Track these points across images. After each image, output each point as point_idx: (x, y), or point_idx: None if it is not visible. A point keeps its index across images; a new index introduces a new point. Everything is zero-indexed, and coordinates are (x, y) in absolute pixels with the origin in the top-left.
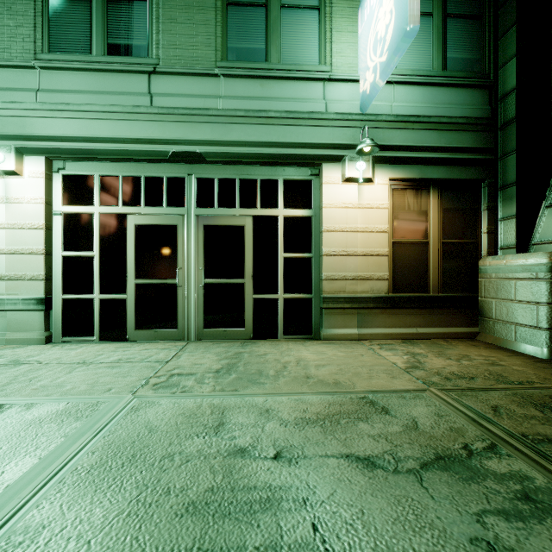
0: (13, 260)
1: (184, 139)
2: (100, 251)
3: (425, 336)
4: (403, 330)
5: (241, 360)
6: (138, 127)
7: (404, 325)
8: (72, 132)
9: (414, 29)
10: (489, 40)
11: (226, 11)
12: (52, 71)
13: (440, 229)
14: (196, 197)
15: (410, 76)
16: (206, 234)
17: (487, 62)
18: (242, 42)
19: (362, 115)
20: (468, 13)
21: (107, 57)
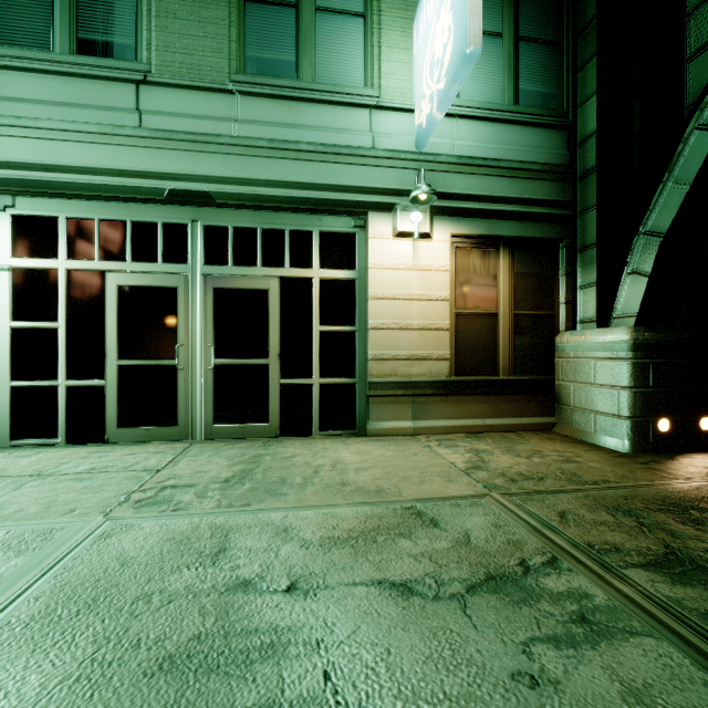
0: None
1: (186, 173)
2: (67, 321)
3: (494, 429)
4: (467, 422)
5: (261, 464)
6: (121, 154)
7: (468, 416)
8: (25, 156)
9: (475, 53)
10: (567, 73)
11: (243, 9)
12: None
13: (511, 298)
14: (203, 250)
15: (475, 109)
16: (217, 299)
17: (565, 98)
18: (265, 51)
19: (418, 154)
20: (544, 37)
21: (77, 56)
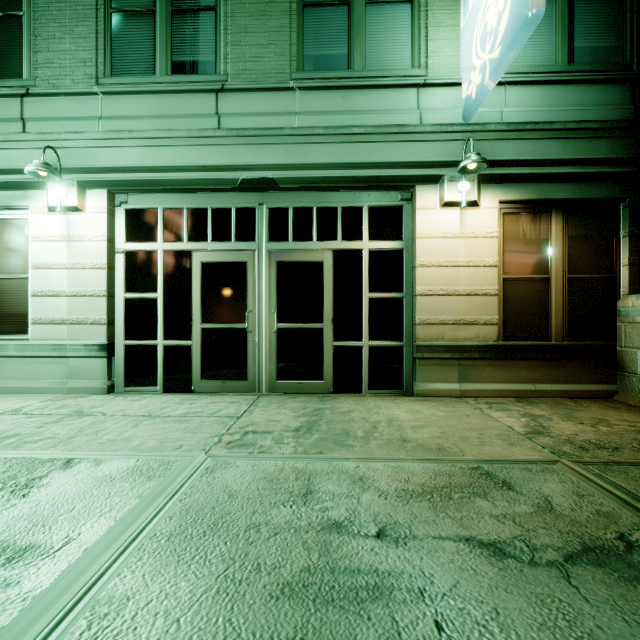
0: (75, 302)
1: (255, 164)
2: (164, 292)
3: (546, 394)
4: (516, 386)
5: (323, 417)
6: (205, 152)
7: (517, 380)
8: (135, 162)
9: (538, 15)
10: (631, 22)
11: (302, 14)
12: (114, 96)
13: (565, 262)
14: (268, 229)
15: (526, 74)
16: (279, 271)
17: (629, 49)
18: (321, 49)
19: (465, 125)
20: None
21: (171, 77)
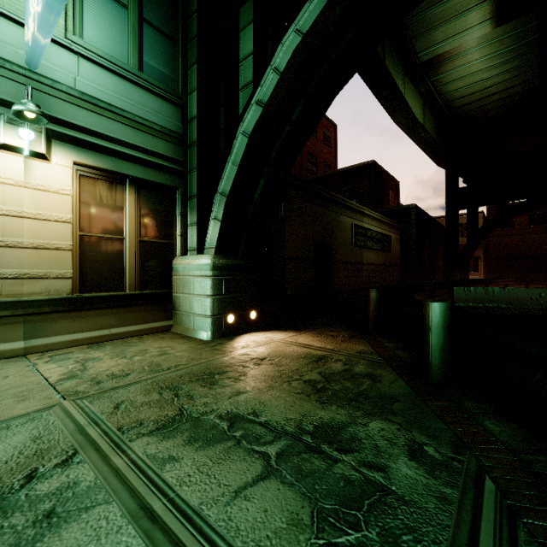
0: None
1: None
2: None
3: (120, 336)
4: (93, 334)
5: None
6: None
7: (94, 328)
8: None
9: None
10: (182, 66)
11: None
12: None
13: (137, 227)
14: None
15: (100, 57)
16: None
17: (181, 85)
18: None
19: (30, 71)
20: (164, 30)
21: None
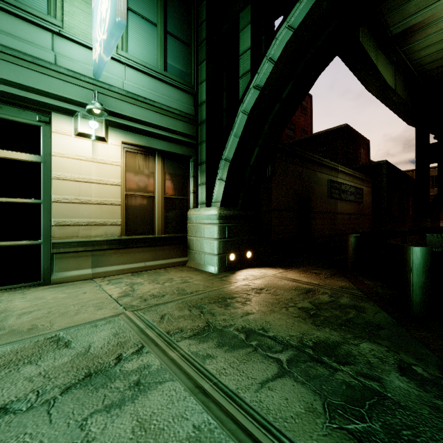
0: None
1: None
2: None
3: (152, 268)
4: (134, 265)
5: None
6: None
7: (135, 261)
8: None
9: (121, 22)
10: (194, 64)
11: None
12: None
13: (163, 187)
14: None
15: (139, 64)
16: None
17: (193, 78)
18: None
19: (96, 80)
20: (181, 38)
21: None
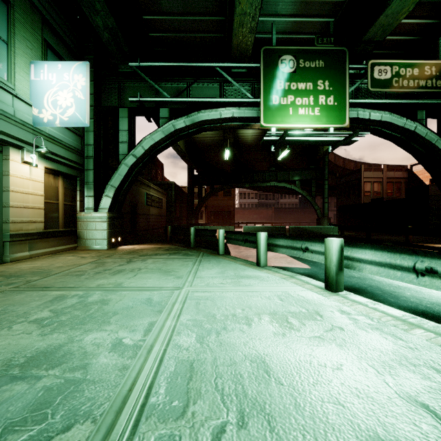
0: None
1: None
2: None
3: (59, 251)
4: (50, 249)
5: None
6: None
7: (50, 247)
8: None
9: (88, 126)
10: None
11: None
12: None
13: (63, 197)
14: None
15: None
16: None
17: None
18: None
19: (34, 127)
20: None
21: None
